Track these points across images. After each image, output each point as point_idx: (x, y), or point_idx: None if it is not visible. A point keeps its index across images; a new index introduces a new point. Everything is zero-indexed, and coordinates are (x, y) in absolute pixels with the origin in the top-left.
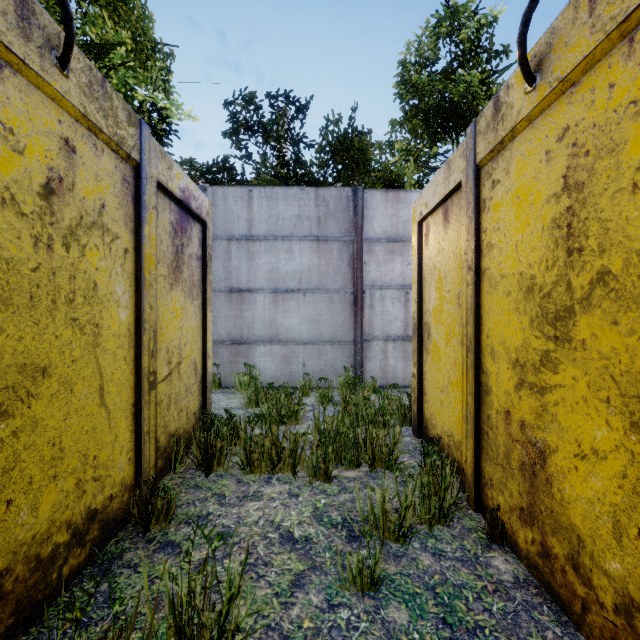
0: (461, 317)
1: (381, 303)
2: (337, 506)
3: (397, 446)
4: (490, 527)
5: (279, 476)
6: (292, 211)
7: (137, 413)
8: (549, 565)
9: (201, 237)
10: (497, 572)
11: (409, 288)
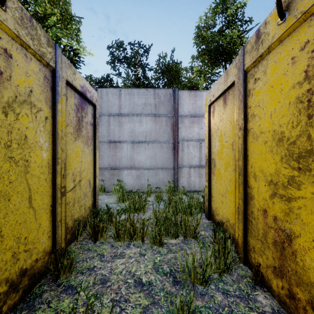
0: (234, 156)
1: (187, 148)
2: (166, 261)
3: (198, 226)
4: (254, 276)
5: (134, 243)
6: (142, 101)
7: (53, 210)
8: (294, 304)
9: (93, 113)
10: (261, 305)
11: (202, 141)
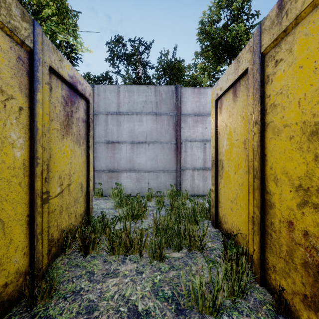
0: (246, 156)
1: (191, 149)
2: (168, 281)
3: (205, 237)
4: (277, 303)
5: (131, 257)
6: (142, 98)
7: (31, 221)
8: None
9: (86, 108)
10: None
11: (206, 141)
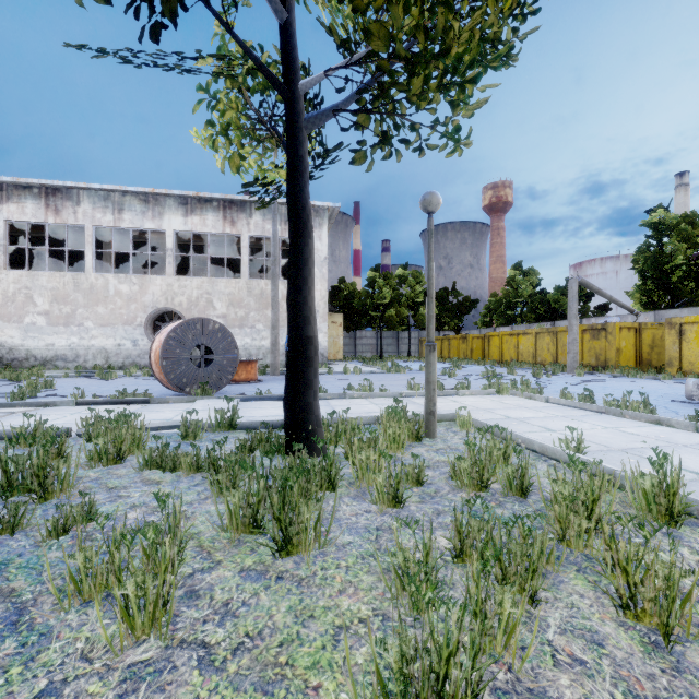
0: None
1: None
2: None
3: None
4: None
5: None
6: None
7: None
8: None
9: None
10: None
11: None
